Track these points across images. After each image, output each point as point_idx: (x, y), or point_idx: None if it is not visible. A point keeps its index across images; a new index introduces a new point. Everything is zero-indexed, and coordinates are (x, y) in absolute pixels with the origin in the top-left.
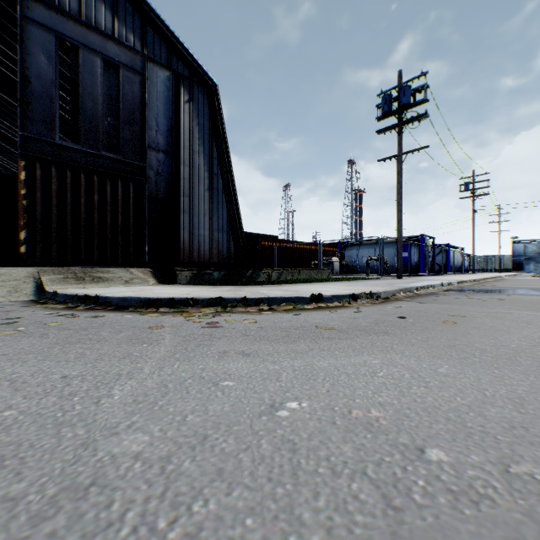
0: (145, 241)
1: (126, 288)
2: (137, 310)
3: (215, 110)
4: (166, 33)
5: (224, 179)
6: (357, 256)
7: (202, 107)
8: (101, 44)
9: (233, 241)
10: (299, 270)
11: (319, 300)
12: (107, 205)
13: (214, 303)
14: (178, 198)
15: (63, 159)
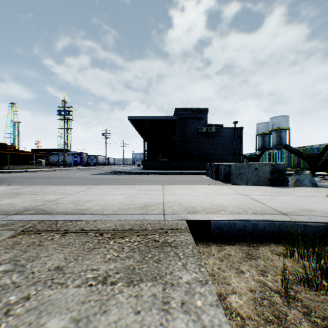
0: None
1: None
2: None
3: None
4: None
5: None
6: (56, 159)
7: None
8: None
9: None
10: (24, 165)
11: (27, 171)
12: None
13: (2, 172)
14: None
15: None
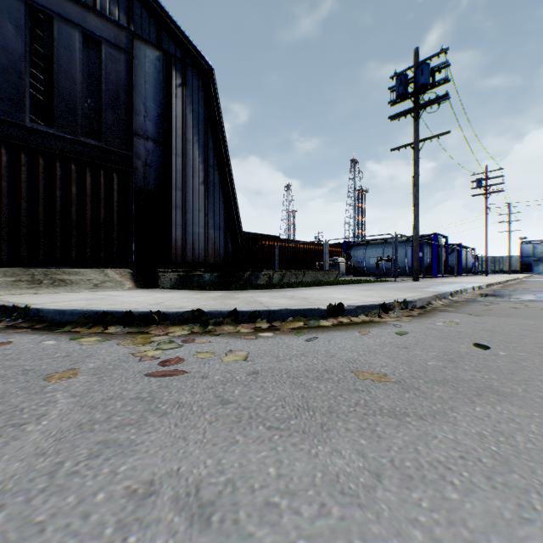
0: (132, 239)
1: (87, 295)
2: (77, 329)
3: (211, 96)
4: (156, 8)
5: (220, 172)
6: (364, 257)
7: (196, 92)
8: (80, 15)
9: (231, 240)
10: (304, 271)
11: (339, 313)
12: (87, 198)
13: (190, 318)
14: (169, 192)
15: (35, 144)
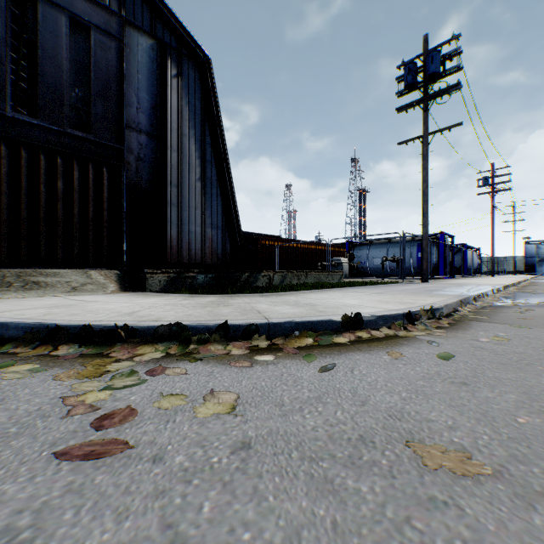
0: (123, 238)
1: (57, 300)
2: (18, 349)
3: (208, 88)
4: None
5: (218, 168)
6: (367, 257)
7: (192, 84)
8: None
9: (229, 239)
10: (307, 272)
11: (356, 326)
12: (74, 194)
13: (166, 335)
14: (164, 188)
15: (16, 135)
